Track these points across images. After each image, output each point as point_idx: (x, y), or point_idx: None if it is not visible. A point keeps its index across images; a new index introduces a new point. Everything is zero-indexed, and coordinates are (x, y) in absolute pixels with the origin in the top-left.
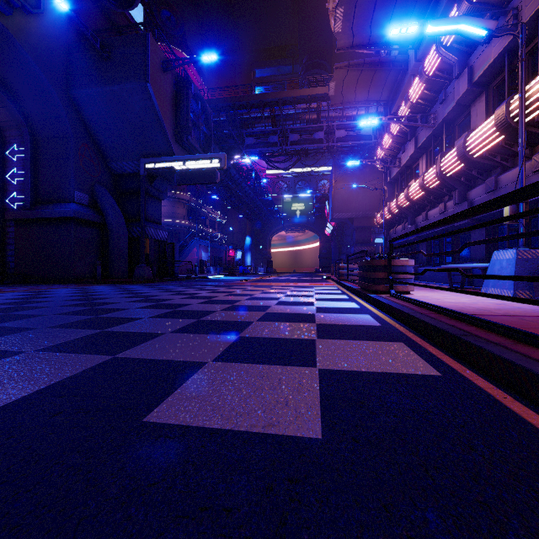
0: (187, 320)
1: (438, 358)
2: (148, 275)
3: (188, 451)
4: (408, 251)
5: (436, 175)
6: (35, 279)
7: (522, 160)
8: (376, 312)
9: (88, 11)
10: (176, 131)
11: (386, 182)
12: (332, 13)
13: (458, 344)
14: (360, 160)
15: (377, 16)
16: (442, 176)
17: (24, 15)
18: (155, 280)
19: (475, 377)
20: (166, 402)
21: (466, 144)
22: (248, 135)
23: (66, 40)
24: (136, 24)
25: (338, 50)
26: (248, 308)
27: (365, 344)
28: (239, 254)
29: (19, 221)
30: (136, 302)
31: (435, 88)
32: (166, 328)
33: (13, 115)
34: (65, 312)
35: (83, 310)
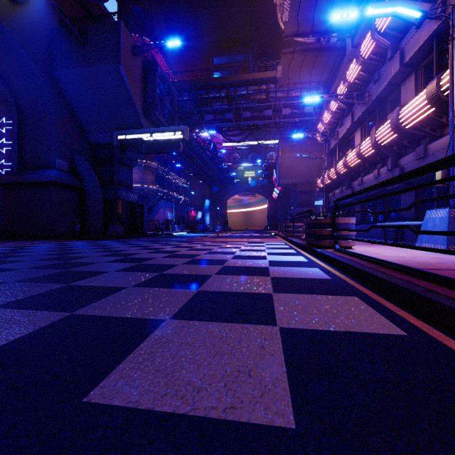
0: (150, 274)
1: (397, 314)
2: (120, 232)
3: (129, 453)
4: (345, 211)
5: (371, 145)
6: (21, 235)
7: (453, 128)
8: (324, 265)
9: (67, 2)
10: (145, 107)
11: (326, 152)
12: (279, 8)
13: (416, 299)
14: (303, 133)
15: (319, 7)
16: (377, 145)
17: (11, 4)
18: (126, 237)
19: (443, 337)
20: (114, 372)
21: (399, 116)
22: (207, 112)
23: (48, 27)
24: (110, 13)
25: (285, 37)
26: (207, 262)
27: (320, 298)
28: (200, 214)
29: (7, 185)
30: (105, 256)
31: (370, 69)
32: (129, 282)
33: (1, 92)
34: (38, 266)
35: (56, 264)
